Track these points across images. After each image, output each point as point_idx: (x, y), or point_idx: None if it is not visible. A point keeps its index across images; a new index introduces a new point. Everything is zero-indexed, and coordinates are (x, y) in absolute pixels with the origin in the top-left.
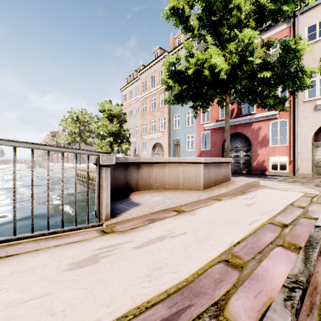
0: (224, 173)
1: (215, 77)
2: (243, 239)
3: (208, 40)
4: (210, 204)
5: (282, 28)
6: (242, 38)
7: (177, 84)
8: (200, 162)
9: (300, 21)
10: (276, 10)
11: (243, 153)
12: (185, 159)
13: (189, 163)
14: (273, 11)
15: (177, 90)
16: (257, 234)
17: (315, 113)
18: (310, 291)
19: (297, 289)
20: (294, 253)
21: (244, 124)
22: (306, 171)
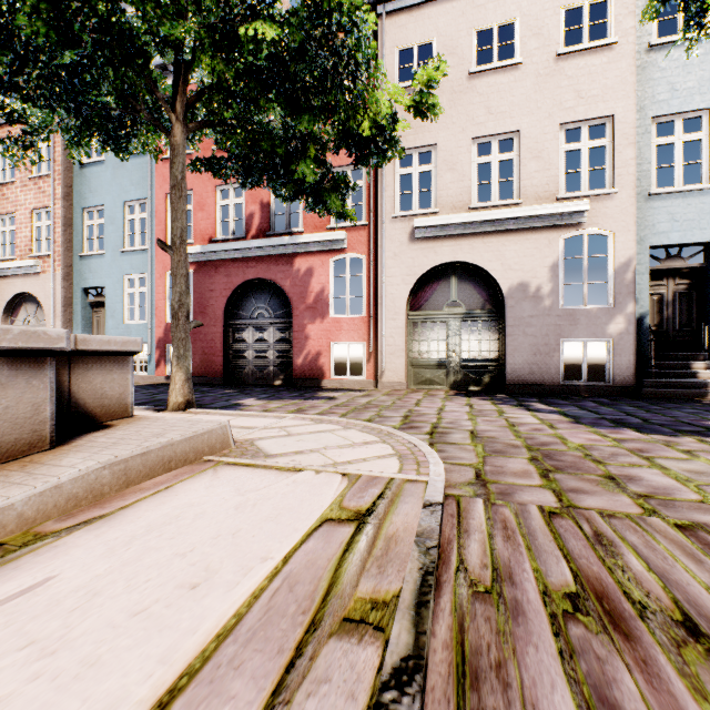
0: None
1: None
2: None
3: None
4: None
5: None
6: None
7: None
8: None
9: (387, 30)
10: None
11: (275, 334)
12: None
13: None
14: None
15: None
16: None
17: (412, 245)
18: None
19: None
20: None
21: (276, 258)
22: (397, 377)
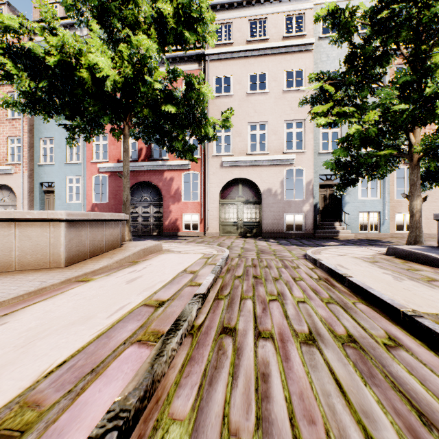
0: (112, 236)
1: (101, 88)
2: (78, 352)
3: (95, 28)
4: (62, 293)
5: (194, 67)
6: (137, 44)
7: (26, 74)
8: (60, 219)
9: (210, 68)
10: (178, 32)
11: (153, 209)
12: (25, 214)
13: (36, 221)
14: (176, 32)
15: (25, 84)
16: (111, 332)
17: (221, 169)
18: (149, 410)
19: (111, 432)
20: (149, 348)
21: (154, 171)
22: (215, 230)
